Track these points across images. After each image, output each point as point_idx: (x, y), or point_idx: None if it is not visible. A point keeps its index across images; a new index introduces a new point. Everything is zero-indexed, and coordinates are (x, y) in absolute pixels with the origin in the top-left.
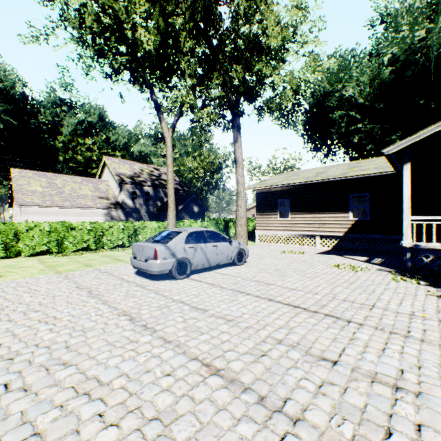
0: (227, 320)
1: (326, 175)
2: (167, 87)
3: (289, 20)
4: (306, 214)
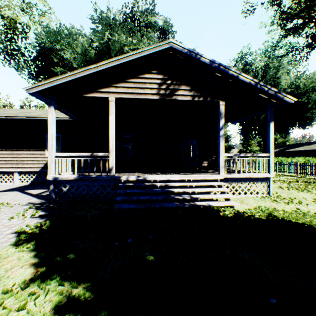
0: None
1: (25, 114)
2: None
3: None
4: (4, 151)
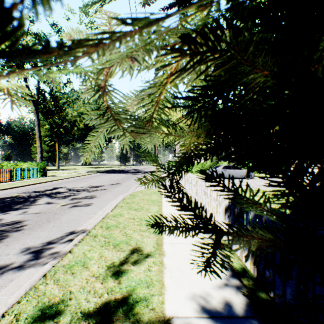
0: None
1: None
2: None
3: None
4: None
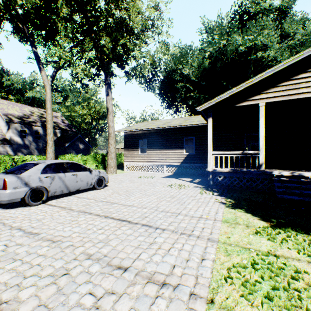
0: (53, 241)
1: (170, 124)
2: (50, 44)
3: (148, 15)
4: (157, 150)
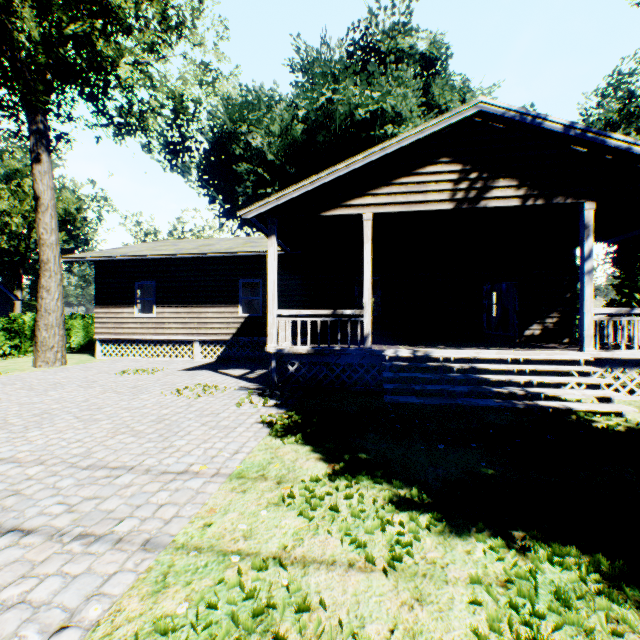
0: None
1: (209, 248)
2: None
3: None
4: (181, 308)
